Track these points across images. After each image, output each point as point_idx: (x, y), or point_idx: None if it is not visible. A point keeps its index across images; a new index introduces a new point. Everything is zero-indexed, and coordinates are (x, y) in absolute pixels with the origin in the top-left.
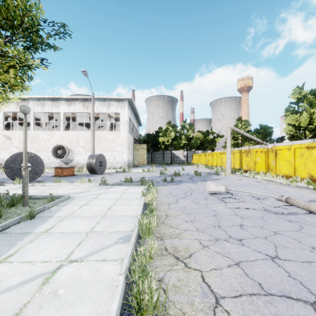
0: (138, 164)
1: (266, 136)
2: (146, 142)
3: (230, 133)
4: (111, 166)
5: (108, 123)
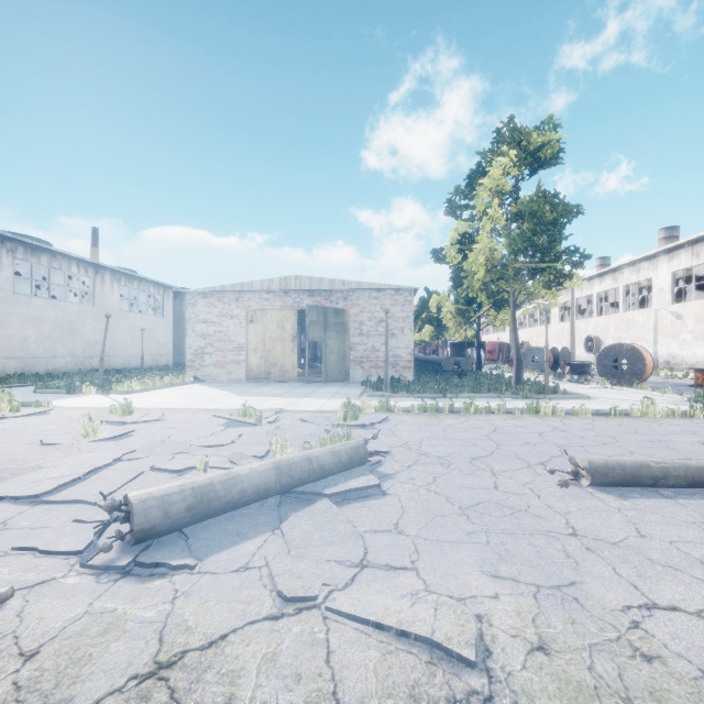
0: None
1: None
2: None
3: None
4: None
5: None
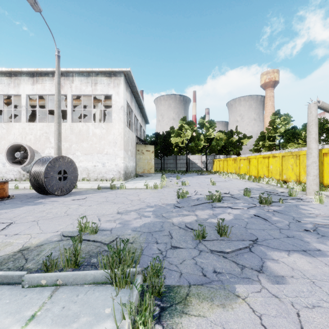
0: (143, 172)
1: (322, 134)
2: (155, 144)
3: (316, 114)
4: (99, 176)
5: (98, 113)
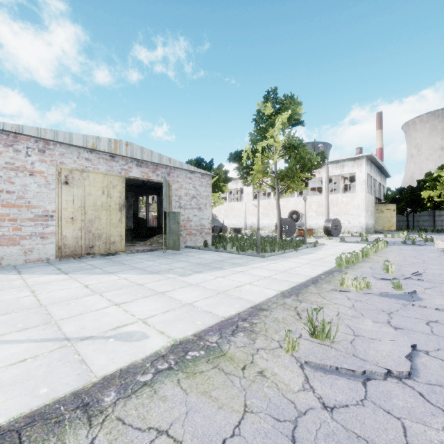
0: (382, 229)
1: None
2: (397, 201)
3: None
4: (345, 230)
5: (341, 184)
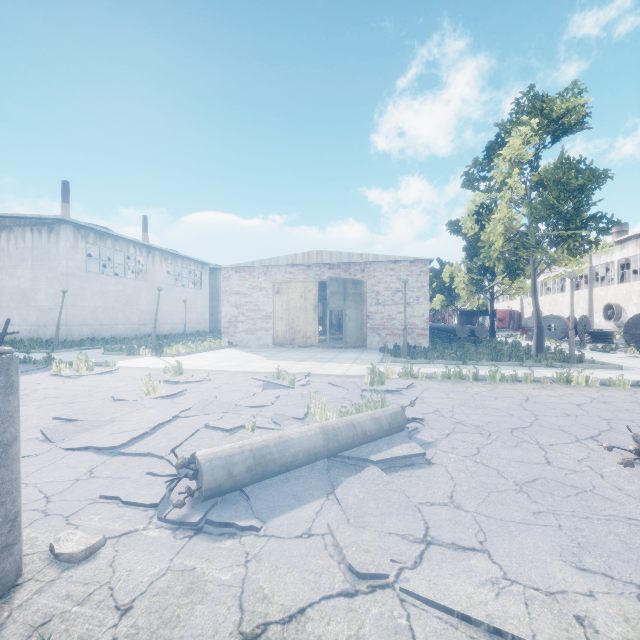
0: None
1: None
2: None
3: None
4: None
5: None
